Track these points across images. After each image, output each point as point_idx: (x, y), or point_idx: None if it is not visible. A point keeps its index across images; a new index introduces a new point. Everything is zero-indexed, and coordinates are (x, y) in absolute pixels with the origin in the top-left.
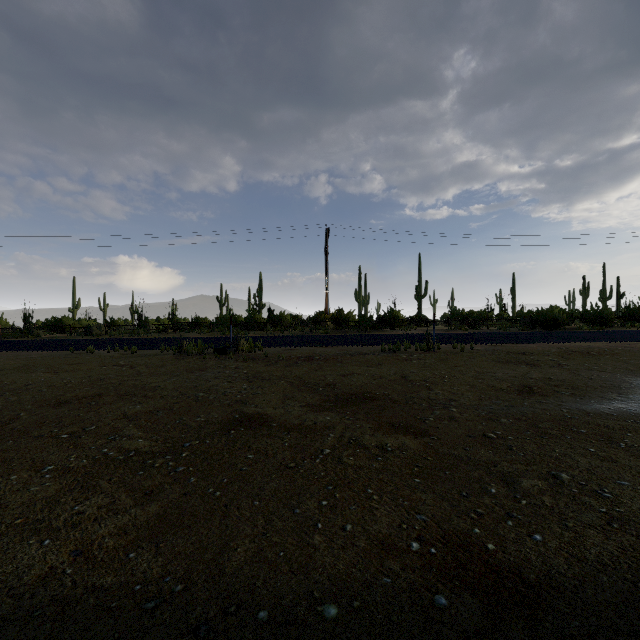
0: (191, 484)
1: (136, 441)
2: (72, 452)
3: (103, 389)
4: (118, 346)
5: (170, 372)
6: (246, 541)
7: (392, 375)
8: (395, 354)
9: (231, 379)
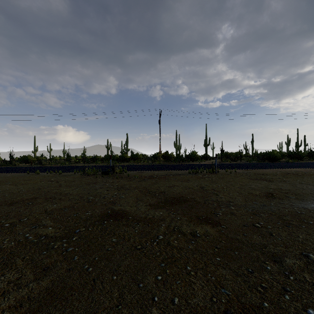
0: (74, 261)
1: (47, 229)
2: (7, 236)
3: (38, 194)
4: (53, 170)
5: (77, 184)
6: (104, 313)
7: (195, 186)
8: (196, 175)
9: (109, 189)
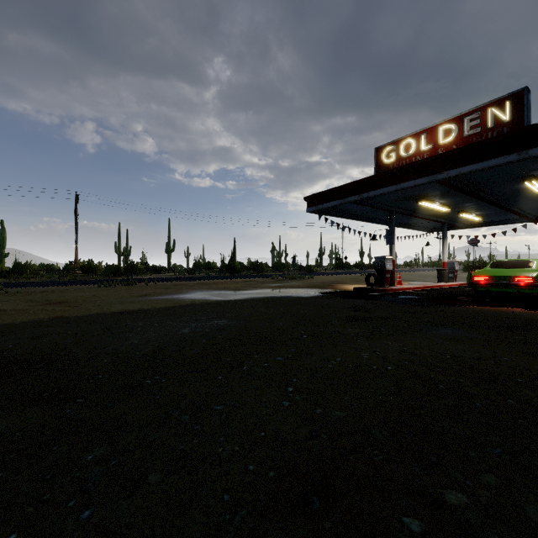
0: None
1: None
2: None
3: None
4: None
5: None
6: None
7: (89, 295)
8: (105, 288)
9: None
